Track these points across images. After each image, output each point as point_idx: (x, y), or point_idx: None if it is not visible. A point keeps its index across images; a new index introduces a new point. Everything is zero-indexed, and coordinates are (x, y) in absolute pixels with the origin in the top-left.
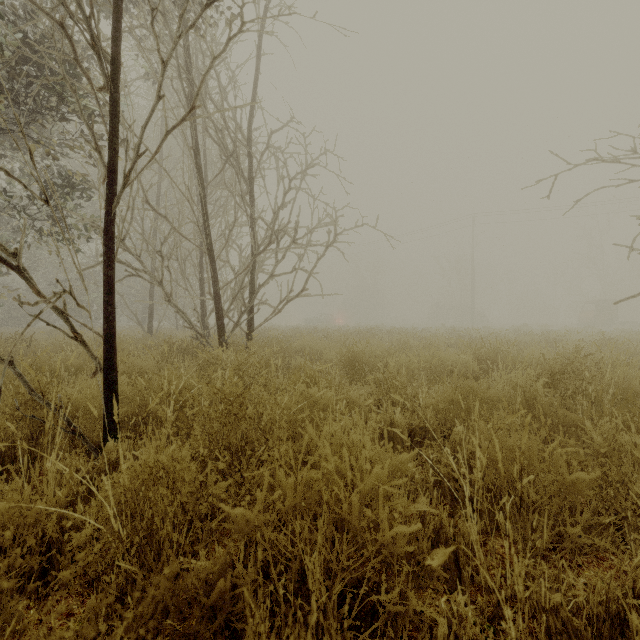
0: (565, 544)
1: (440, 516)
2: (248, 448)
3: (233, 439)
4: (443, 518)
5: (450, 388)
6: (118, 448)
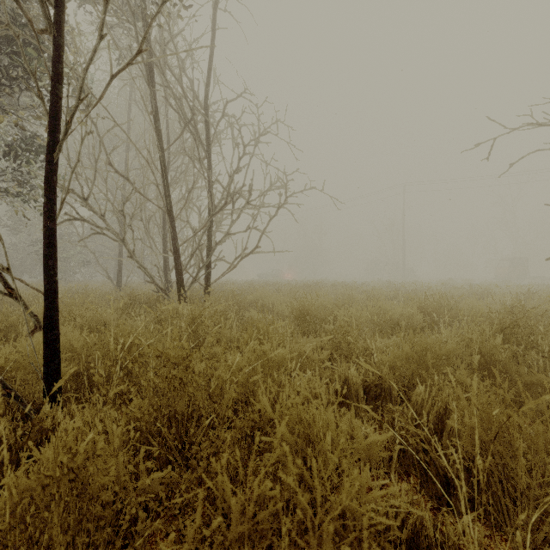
0: None
1: (422, 514)
2: (194, 416)
3: (178, 406)
4: (426, 518)
5: (407, 345)
6: (53, 415)
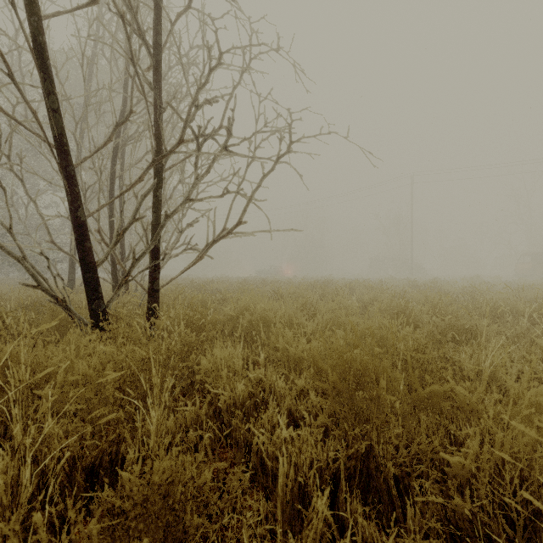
0: None
1: None
2: None
3: None
4: None
5: None
6: None
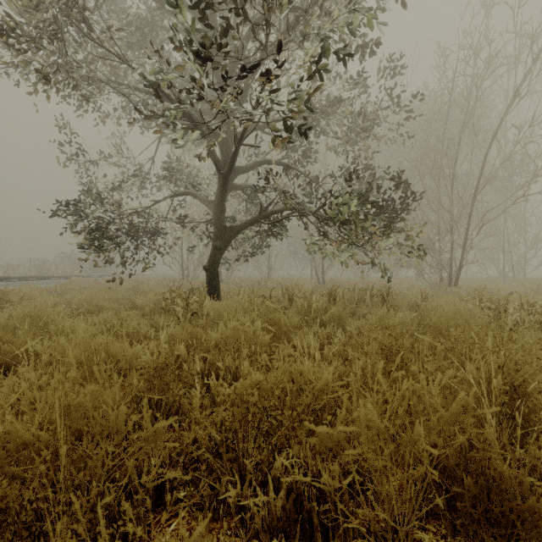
0: None
1: None
2: None
3: None
4: None
5: None
6: None
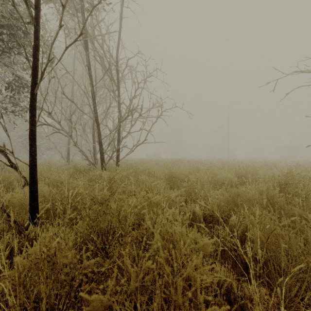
0: (308, 296)
1: (231, 281)
2: (111, 231)
3: (102, 226)
4: (233, 283)
5: (227, 194)
6: (35, 231)
